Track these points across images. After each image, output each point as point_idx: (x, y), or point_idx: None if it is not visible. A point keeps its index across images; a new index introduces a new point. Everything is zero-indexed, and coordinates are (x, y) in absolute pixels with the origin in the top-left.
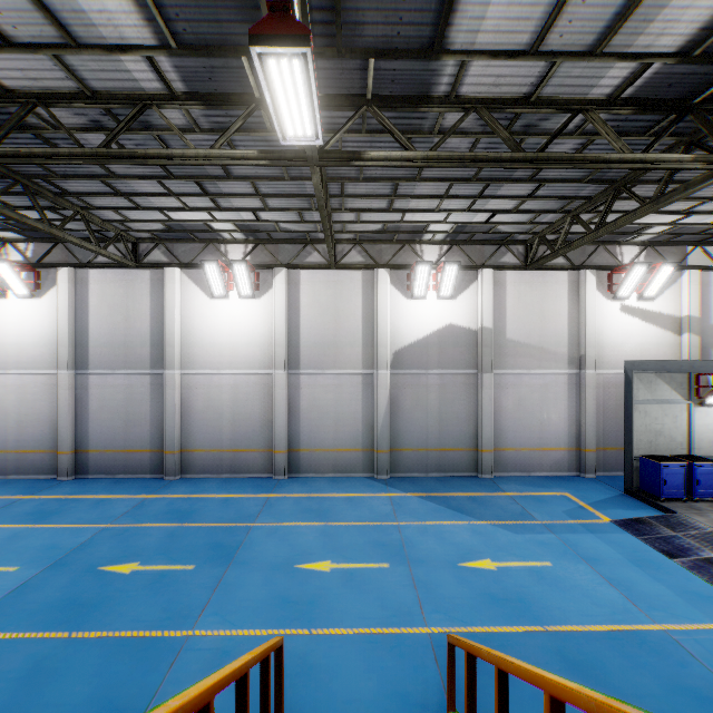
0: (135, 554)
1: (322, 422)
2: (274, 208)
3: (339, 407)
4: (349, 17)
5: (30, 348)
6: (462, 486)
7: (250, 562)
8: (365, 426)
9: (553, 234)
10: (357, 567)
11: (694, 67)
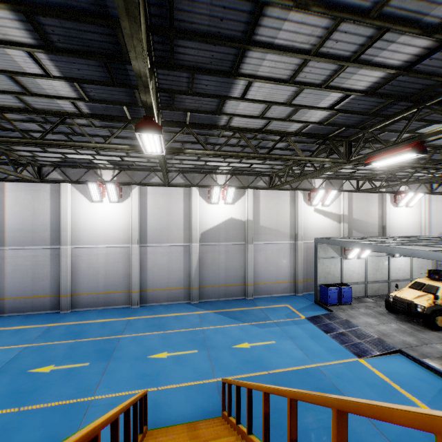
0: (50, 360)
1: (160, 273)
2: (133, 156)
3: (170, 264)
4: (178, 99)
5: None
6: (237, 304)
7: (122, 357)
8: (185, 274)
9: (282, 173)
10: (181, 354)
11: (326, 126)
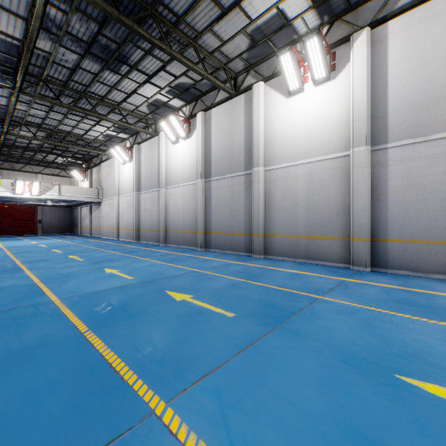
0: (196, 289)
1: (423, 205)
2: None
3: None
4: None
5: (187, 169)
6: None
7: (304, 334)
8: None
9: None
10: None
11: None
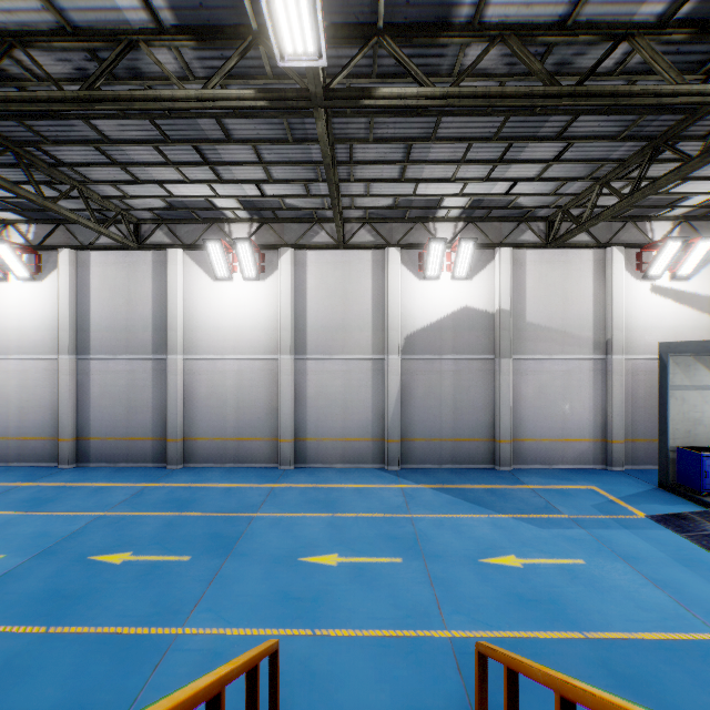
0: (128, 543)
1: (330, 410)
2: (278, 180)
3: (347, 394)
4: None
5: (31, 332)
6: (479, 478)
7: (250, 553)
8: (375, 414)
9: (577, 208)
10: (366, 561)
11: None
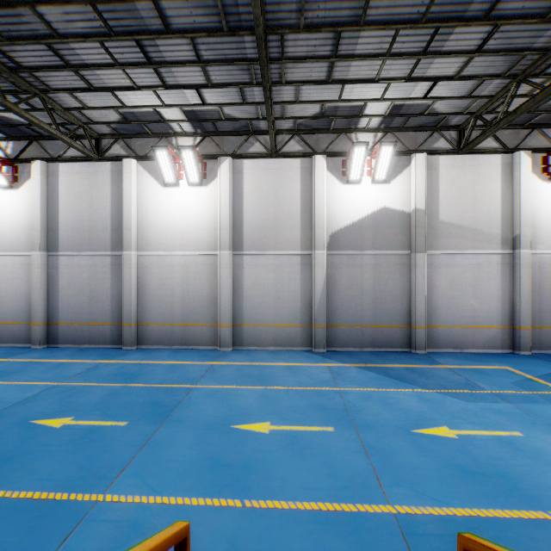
0: (72, 409)
1: (263, 299)
2: (216, 84)
3: (279, 285)
4: None
5: (10, 232)
6: (398, 359)
7: (184, 420)
8: (304, 303)
9: (488, 114)
10: (298, 430)
11: None
